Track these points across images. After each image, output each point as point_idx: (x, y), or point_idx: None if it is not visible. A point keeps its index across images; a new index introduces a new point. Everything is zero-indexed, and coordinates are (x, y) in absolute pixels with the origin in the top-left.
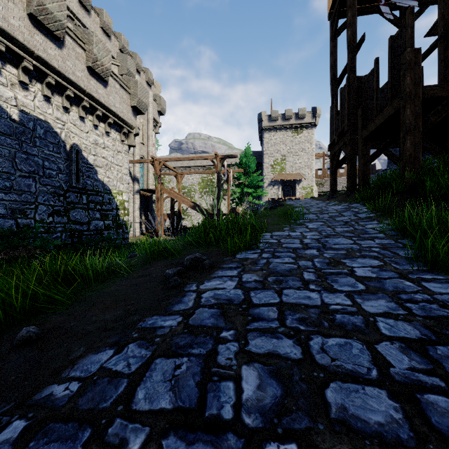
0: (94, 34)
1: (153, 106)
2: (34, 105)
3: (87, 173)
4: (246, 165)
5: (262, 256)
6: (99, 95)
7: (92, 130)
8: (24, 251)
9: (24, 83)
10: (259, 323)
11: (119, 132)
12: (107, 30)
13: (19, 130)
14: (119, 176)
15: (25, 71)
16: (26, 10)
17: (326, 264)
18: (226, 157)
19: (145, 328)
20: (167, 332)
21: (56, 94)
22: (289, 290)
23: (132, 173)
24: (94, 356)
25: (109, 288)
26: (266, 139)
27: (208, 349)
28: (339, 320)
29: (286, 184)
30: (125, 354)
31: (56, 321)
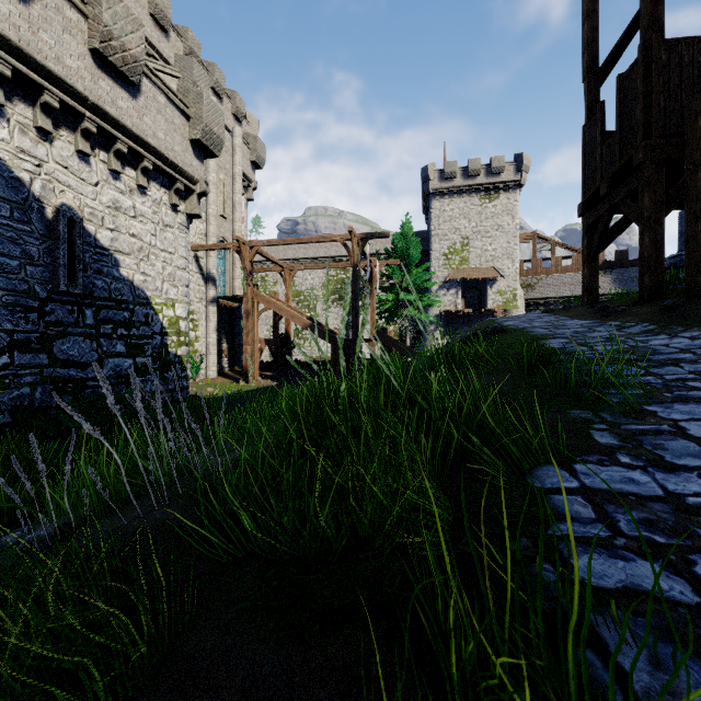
0: None
1: (242, 152)
2: None
3: (95, 265)
4: (404, 252)
5: None
6: (119, 111)
7: (107, 180)
8: None
9: None
10: None
11: (168, 188)
12: (162, 20)
13: None
14: (168, 271)
15: None
16: None
17: None
18: (369, 237)
19: None
20: None
21: (19, 100)
22: None
23: (205, 268)
24: None
25: None
26: (435, 210)
27: None
28: None
29: (470, 287)
30: None
31: None
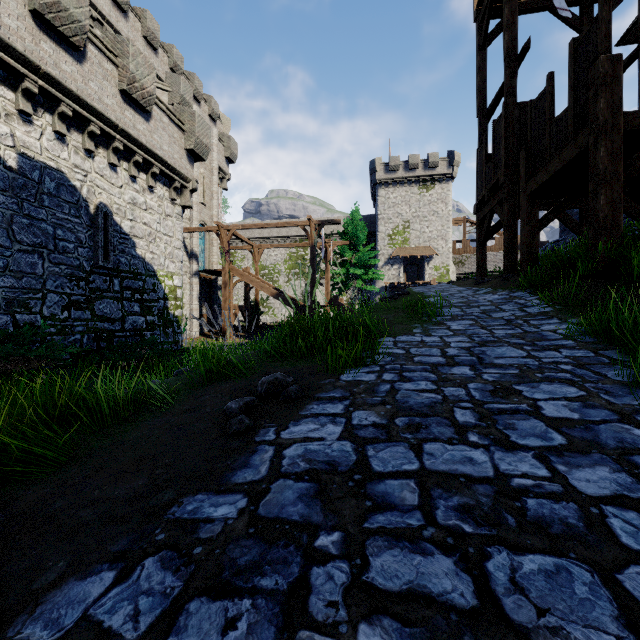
0: (130, 43)
1: (218, 150)
2: (41, 146)
3: (120, 247)
4: (353, 235)
5: (382, 378)
6: (138, 133)
7: (128, 183)
8: (22, 363)
9: (26, 113)
10: (386, 517)
11: (168, 186)
12: (152, 40)
13: (18, 183)
14: (168, 251)
15: (27, 95)
16: (28, 4)
17: (490, 393)
18: (324, 223)
19: (180, 521)
20: (217, 532)
21: (74, 130)
22: (434, 443)
23: (189, 247)
24: (77, 584)
25: (134, 433)
26: (381, 197)
27: (292, 578)
28: (535, 513)
29: (410, 263)
30: (133, 585)
31: (33, 498)
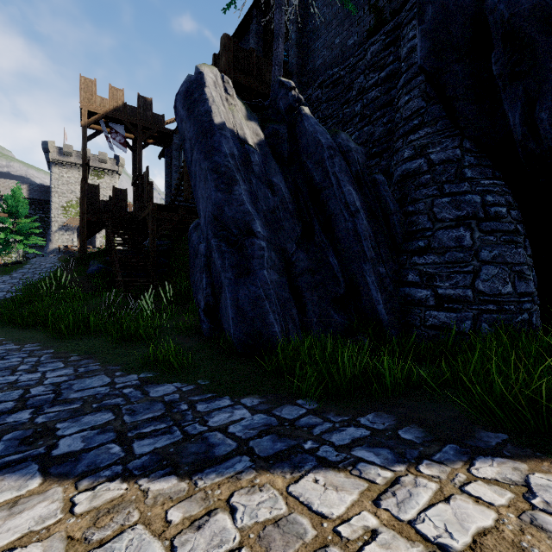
0: None
1: None
2: None
3: None
4: (14, 208)
5: None
6: None
7: None
8: None
9: None
10: None
11: None
12: None
13: None
14: None
15: None
16: None
17: None
18: None
19: None
20: None
21: None
22: None
23: None
24: None
25: None
26: (55, 174)
27: None
28: None
29: None
30: None
31: None
